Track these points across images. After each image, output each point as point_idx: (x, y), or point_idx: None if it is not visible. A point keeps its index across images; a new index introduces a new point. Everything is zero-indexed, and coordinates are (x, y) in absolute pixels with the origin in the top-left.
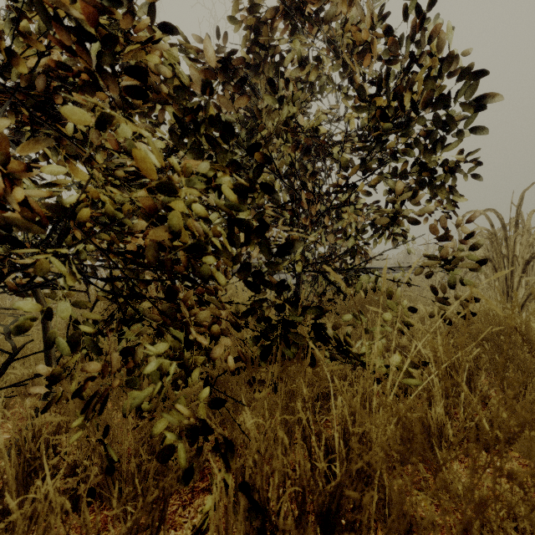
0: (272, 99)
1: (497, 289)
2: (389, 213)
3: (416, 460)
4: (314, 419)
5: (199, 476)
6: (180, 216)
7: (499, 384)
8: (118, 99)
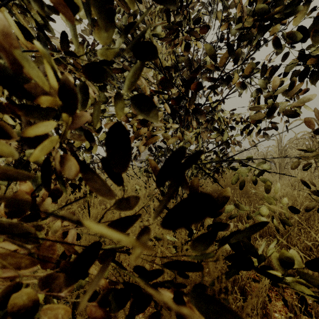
0: None
1: None
2: (268, 106)
3: None
4: None
5: None
6: None
7: None
8: None
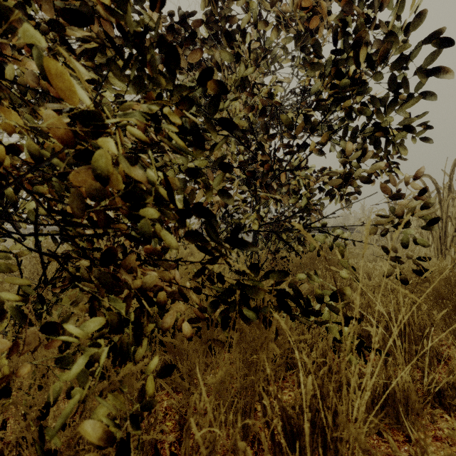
0: (229, 55)
1: (454, 248)
2: (343, 173)
3: (387, 436)
4: (277, 394)
5: (150, 452)
6: (107, 156)
7: (455, 343)
8: (48, 27)
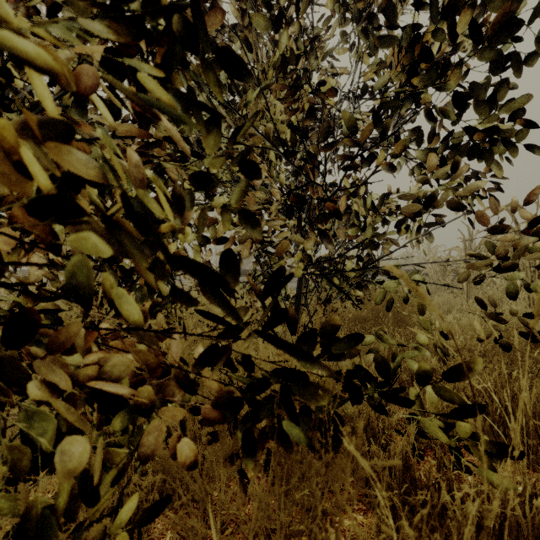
0: (264, 18)
1: None
2: (424, 196)
3: None
4: None
5: None
6: None
7: None
8: None
